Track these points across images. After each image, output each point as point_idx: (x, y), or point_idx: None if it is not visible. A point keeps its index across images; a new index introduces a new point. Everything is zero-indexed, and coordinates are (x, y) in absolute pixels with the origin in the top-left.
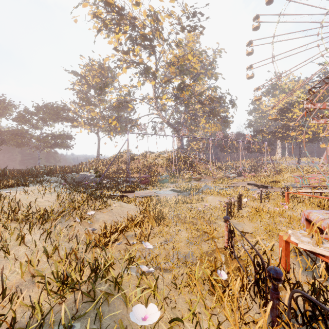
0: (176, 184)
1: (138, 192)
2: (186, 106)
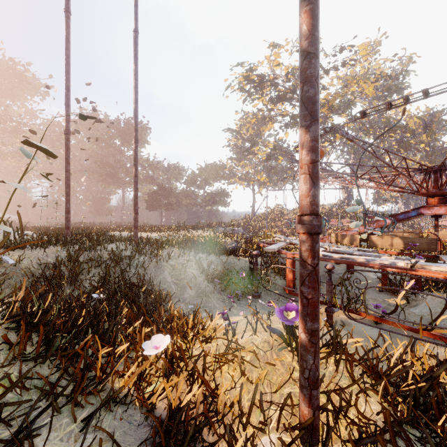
0: None
1: None
2: (351, 145)
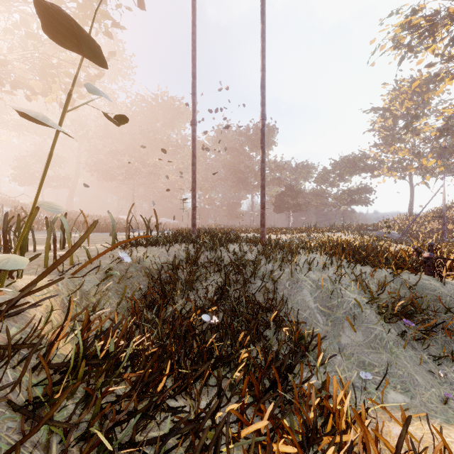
0: None
1: None
2: None
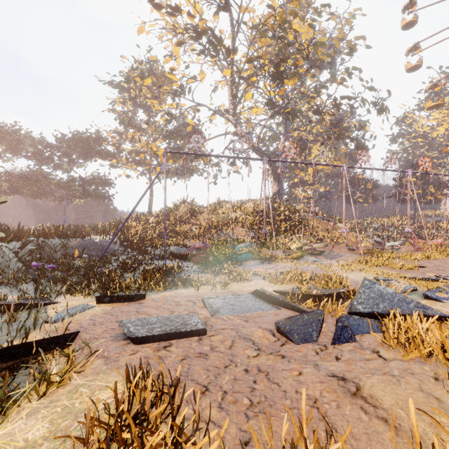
0: (271, 264)
1: (157, 295)
2: (288, 118)
